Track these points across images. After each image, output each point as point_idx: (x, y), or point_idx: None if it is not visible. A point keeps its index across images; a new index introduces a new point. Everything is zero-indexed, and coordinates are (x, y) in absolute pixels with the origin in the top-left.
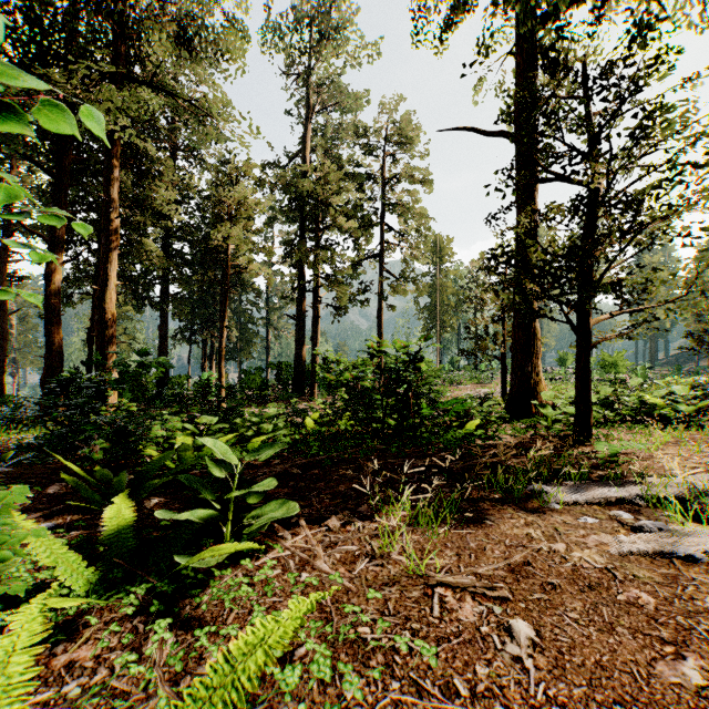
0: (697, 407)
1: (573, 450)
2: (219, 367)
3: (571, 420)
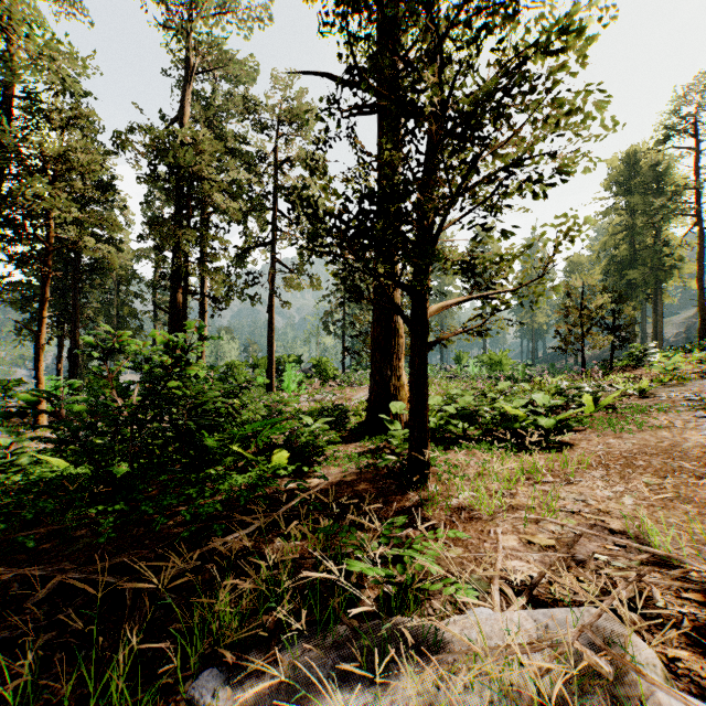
0: (559, 418)
1: (392, 503)
2: (36, 370)
3: None
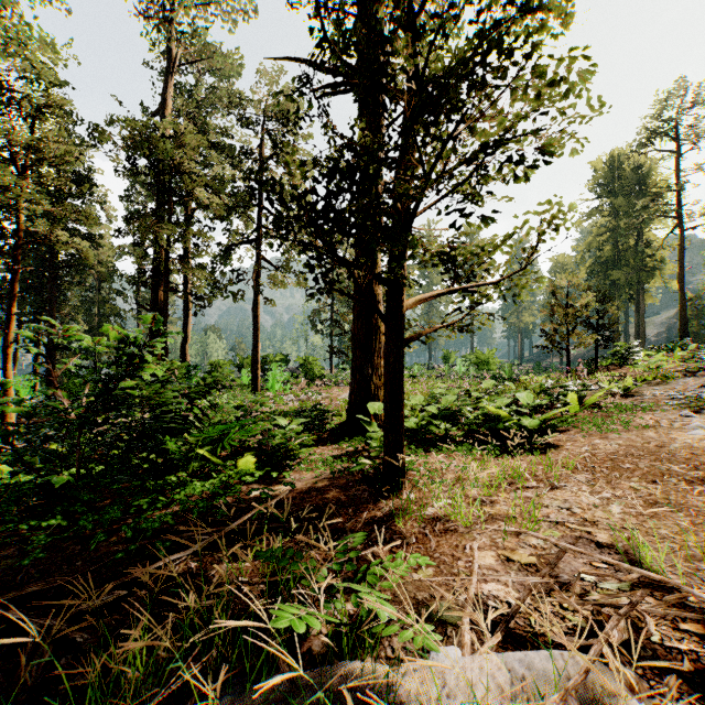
0: (544, 417)
1: (362, 514)
2: (5, 369)
3: None
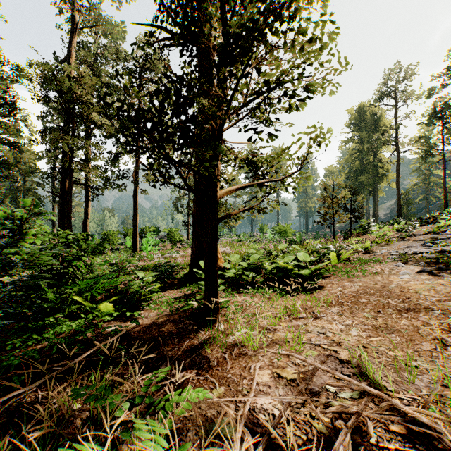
0: (314, 268)
1: (184, 343)
2: None
3: (222, 286)
